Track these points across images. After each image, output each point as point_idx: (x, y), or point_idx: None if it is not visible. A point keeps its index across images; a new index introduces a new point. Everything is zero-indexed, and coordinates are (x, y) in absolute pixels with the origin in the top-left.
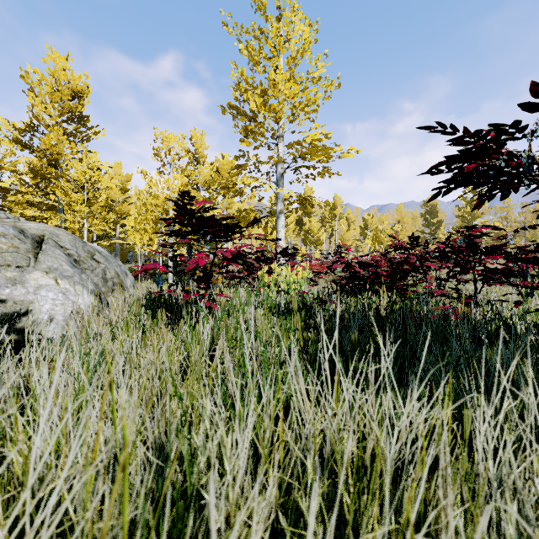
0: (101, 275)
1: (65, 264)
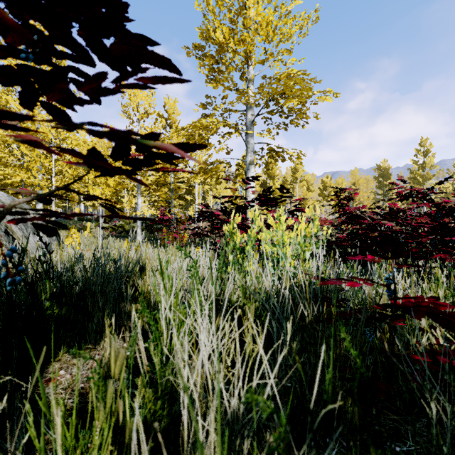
0: None
1: None
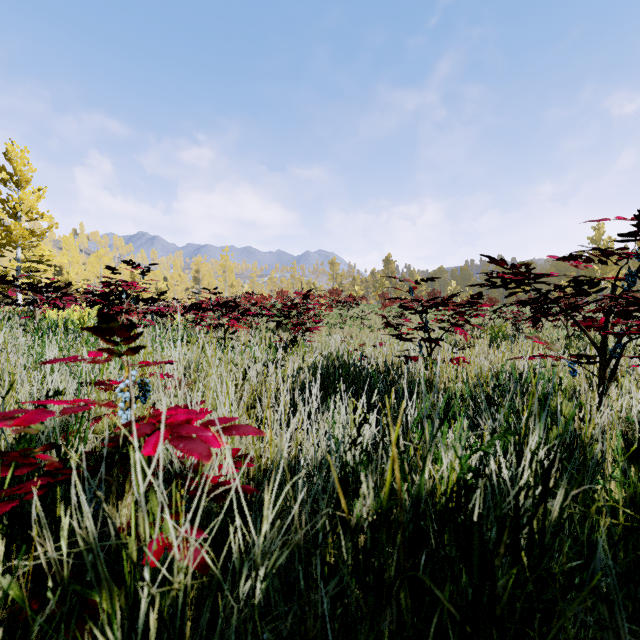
0: None
1: None
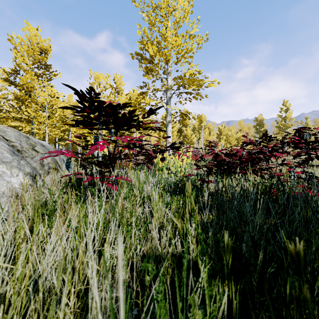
0: (39, 161)
1: (6, 152)
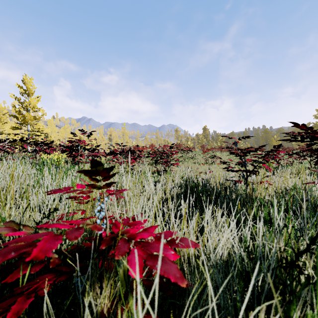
0: None
1: None
